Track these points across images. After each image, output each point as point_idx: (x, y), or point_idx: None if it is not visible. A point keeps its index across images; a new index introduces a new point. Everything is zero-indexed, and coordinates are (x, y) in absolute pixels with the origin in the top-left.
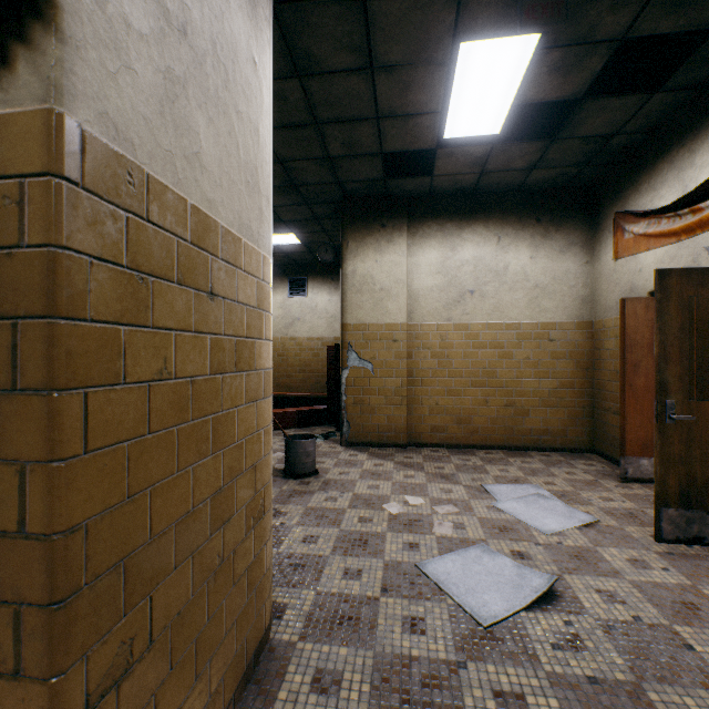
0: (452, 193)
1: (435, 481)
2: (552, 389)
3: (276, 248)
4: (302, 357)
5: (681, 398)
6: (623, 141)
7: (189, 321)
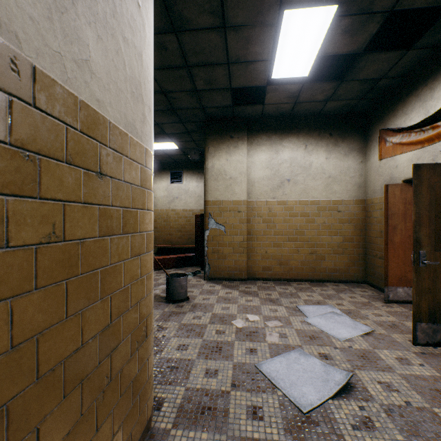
0: (276, 116)
1: (266, 303)
2: (339, 242)
3: (162, 152)
4: (180, 222)
5: (430, 249)
6: (386, 83)
7: (79, 194)
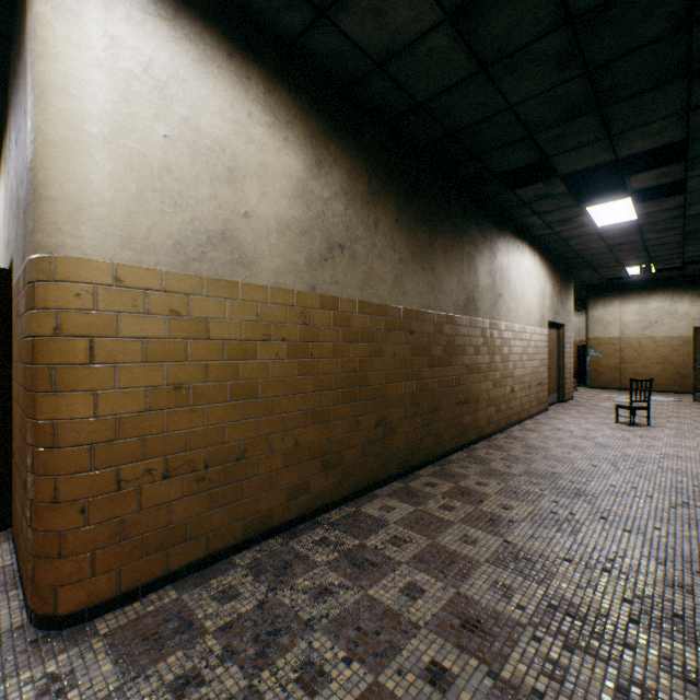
0: (644, 280)
1: (626, 394)
2: None
3: None
4: None
5: None
6: None
7: (568, 346)
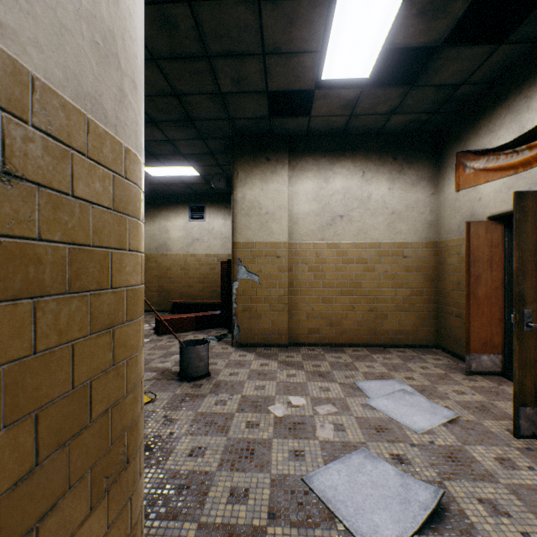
0: (325, 133)
1: (314, 379)
2: (405, 297)
3: (178, 179)
4: (201, 270)
5: (536, 307)
6: (467, 91)
7: None
